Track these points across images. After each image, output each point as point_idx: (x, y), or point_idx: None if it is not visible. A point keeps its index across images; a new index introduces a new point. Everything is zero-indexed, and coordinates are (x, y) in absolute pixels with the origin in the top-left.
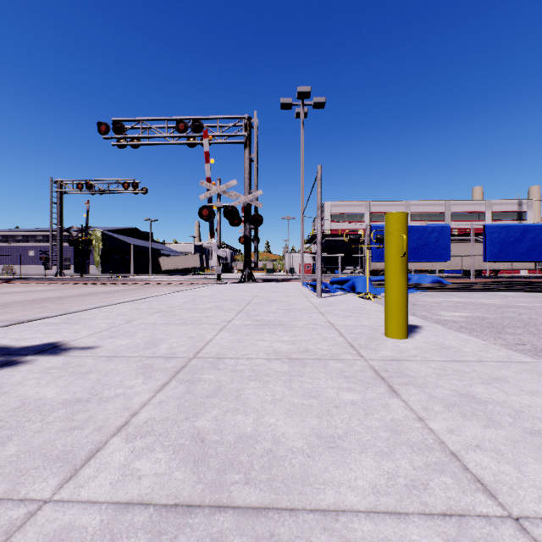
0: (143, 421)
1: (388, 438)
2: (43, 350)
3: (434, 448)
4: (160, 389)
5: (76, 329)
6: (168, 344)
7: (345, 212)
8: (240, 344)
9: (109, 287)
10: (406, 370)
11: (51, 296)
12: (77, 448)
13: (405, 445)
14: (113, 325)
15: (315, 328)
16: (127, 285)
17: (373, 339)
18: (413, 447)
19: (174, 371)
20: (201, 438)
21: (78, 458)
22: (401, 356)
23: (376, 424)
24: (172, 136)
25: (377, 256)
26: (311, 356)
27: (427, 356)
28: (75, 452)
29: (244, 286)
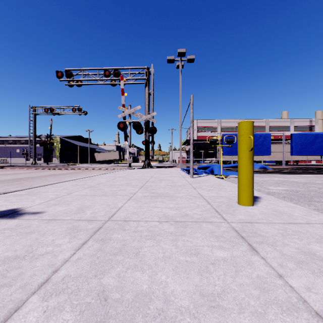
0: (61, 278)
1: (259, 296)
2: (6, 214)
3: (300, 308)
4: (80, 247)
5: (33, 198)
6: (92, 210)
7: (206, 126)
8: (141, 210)
9: (63, 171)
10: (258, 231)
11: (26, 177)
12: None
13: (274, 305)
14: (58, 196)
15: (191, 198)
16: (74, 170)
17: (230, 206)
18: (282, 307)
19: (92, 231)
20: (105, 296)
21: None
22: (252, 220)
23: (246, 281)
24: (101, 79)
25: (226, 152)
26: (189, 219)
27: (270, 219)
28: None
29: (145, 170)
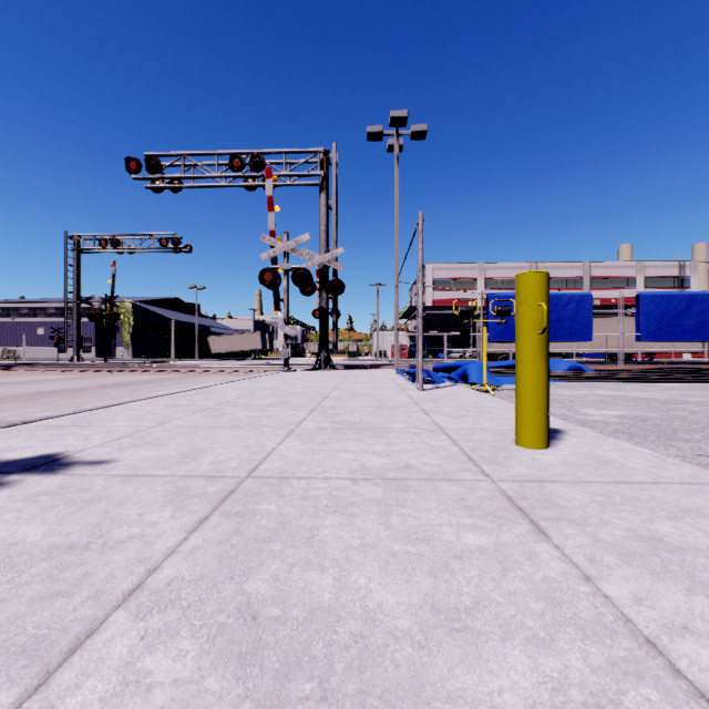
0: (165, 582)
1: (543, 612)
2: (35, 465)
3: (618, 631)
4: (195, 528)
5: (87, 434)
6: (212, 456)
7: (453, 278)
8: (314, 456)
9: (141, 376)
10: (554, 497)
11: (62, 388)
12: (57, 631)
13: (571, 626)
14: (139, 429)
15: (417, 433)
16: (165, 373)
17: (500, 449)
18: (585, 629)
19: (217, 498)
20: (253, 612)
21: (55, 650)
22: (543, 476)
23: (521, 588)
24: (224, 176)
25: (495, 334)
26: (414, 476)
27: (579, 474)
28: (53, 639)
29: (319, 375)
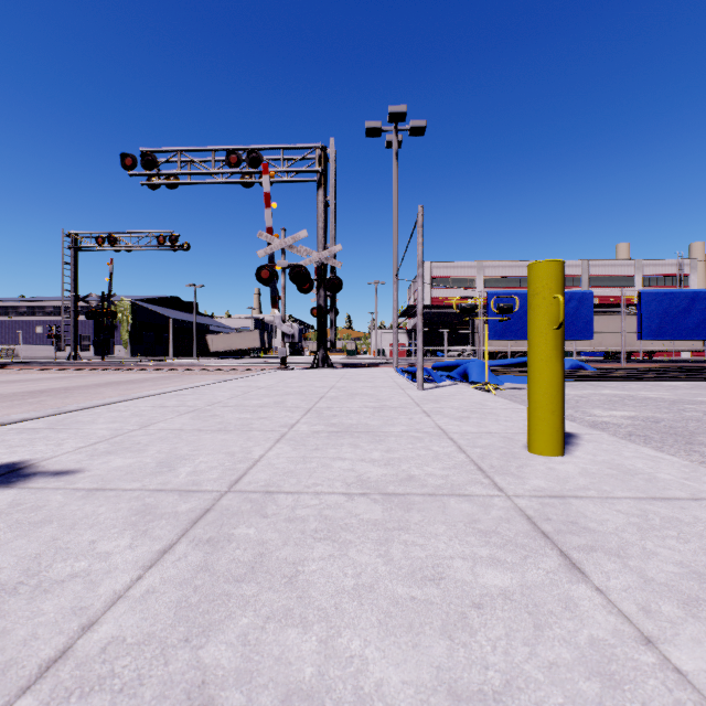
0: (99, 646)
1: (600, 700)
2: None
3: None
4: (155, 562)
5: (61, 438)
6: (192, 465)
7: (451, 276)
8: (305, 465)
9: (137, 374)
10: (582, 518)
11: (54, 387)
12: None
13: None
14: (119, 432)
15: (419, 437)
16: (161, 372)
17: (511, 456)
18: None
19: (189, 519)
20: (207, 700)
21: None
22: (565, 490)
23: (564, 656)
24: (221, 172)
25: (495, 332)
26: (418, 490)
27: (605, 488)
28: None
29: (317, 373)
